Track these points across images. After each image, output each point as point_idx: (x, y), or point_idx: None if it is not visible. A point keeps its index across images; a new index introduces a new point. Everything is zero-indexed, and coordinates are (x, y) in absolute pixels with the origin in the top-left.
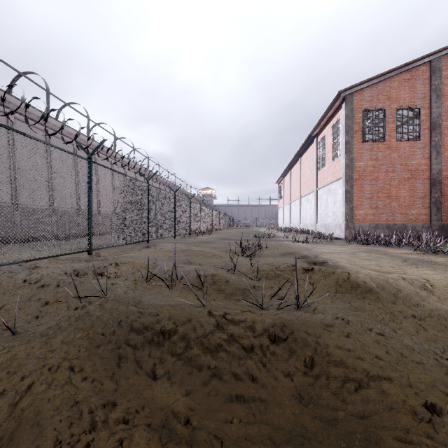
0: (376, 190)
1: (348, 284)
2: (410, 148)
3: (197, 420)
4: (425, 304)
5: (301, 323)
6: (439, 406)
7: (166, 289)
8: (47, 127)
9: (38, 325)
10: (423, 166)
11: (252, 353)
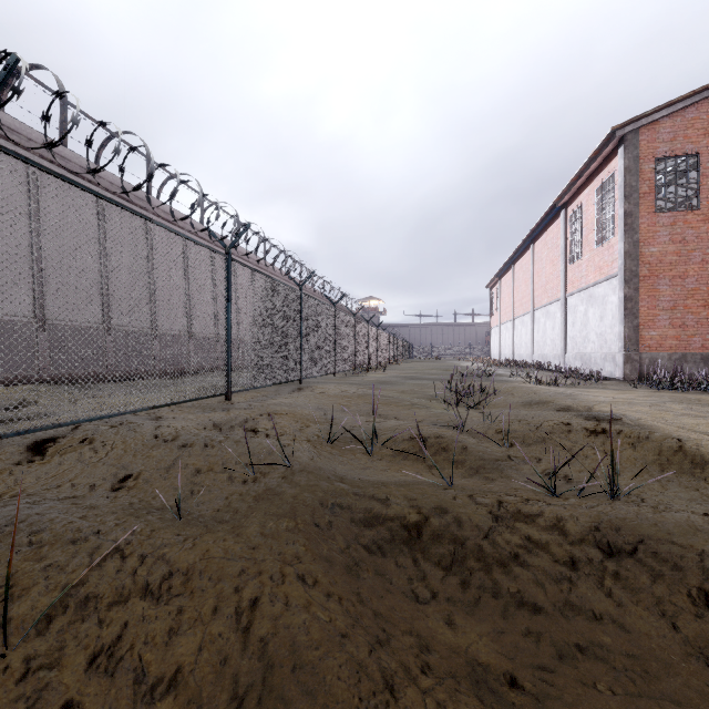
0: (682, 294)
1: (684, 458)
2: None
3: (528, 683)
4: None
5: (650, 525)
6: None
7: (364, 456)
8: (148, 211)
9: (199, 505)
10: None
11: (576, 573)
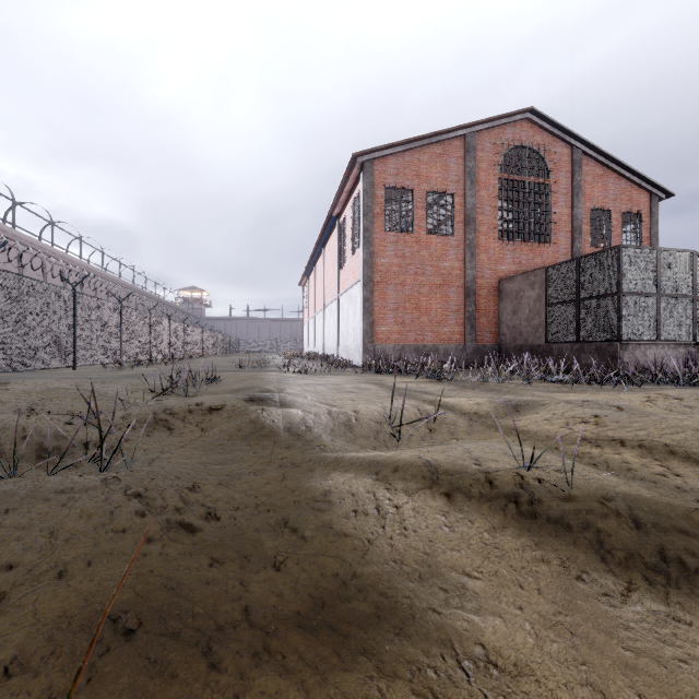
0: (402, 298)
1: (252, 426)
2: (443, 246)
3: None
4: (329, 446)
5: (17, 494)
6: (10, 597)
7: None
8: None
9: None
10: (456, 270)
11: None
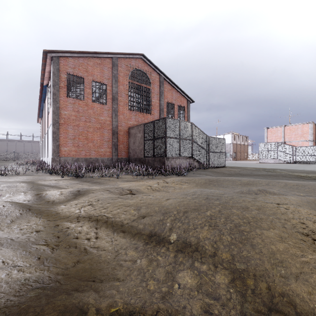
0: (78, 133)
1: None
2: (101, 109)
3: None
4: None
5: None
6: None
7: None
8: None
9: None
10: (108, 121)
11: None
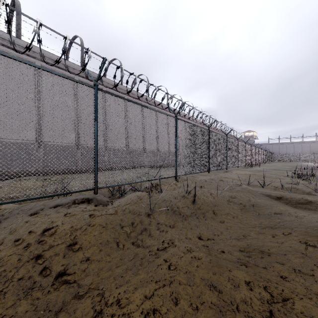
0: None
1: None
2: None
3: None
4: None
5: None
6: None
7: (261, 188)
8: (167, 111)
9: None
10: None
11: None
